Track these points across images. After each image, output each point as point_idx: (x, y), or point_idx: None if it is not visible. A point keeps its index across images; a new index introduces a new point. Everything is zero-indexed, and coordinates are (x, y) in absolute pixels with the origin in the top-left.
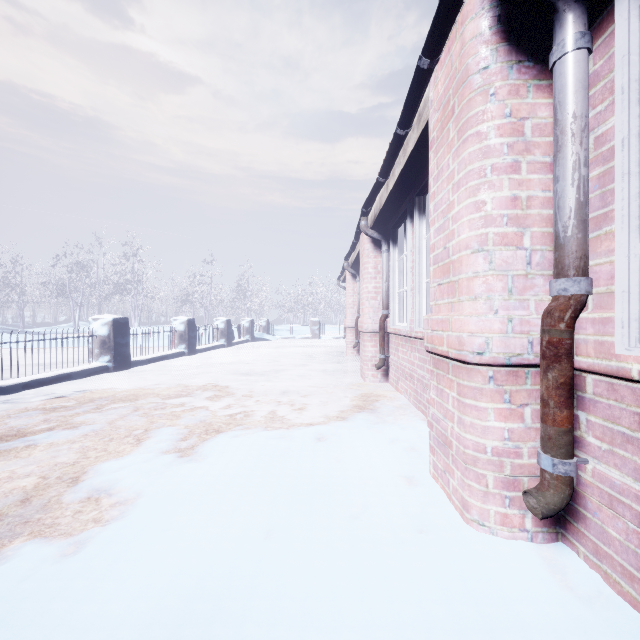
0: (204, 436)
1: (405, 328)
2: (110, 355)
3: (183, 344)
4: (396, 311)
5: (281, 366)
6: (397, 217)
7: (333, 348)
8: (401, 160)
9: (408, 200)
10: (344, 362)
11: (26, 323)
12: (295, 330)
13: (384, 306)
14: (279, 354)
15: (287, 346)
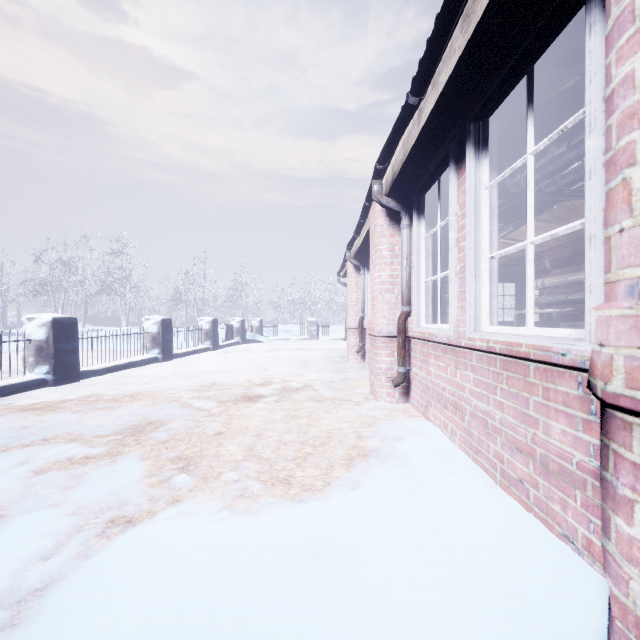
0: (94, 542)
1: (445, 332)
2: (49, 365)
3: (156, 348)
4: (422, 308)
5: (270, 376)
6: (426, 175)
7: (332, 352)
8: (457, 42)
9: (449, 140)
10: (346, 370)
11: (13, 323)
12: (291, 331)
13: (404, 301)
14: (270, 359)
15: (281, 349)
